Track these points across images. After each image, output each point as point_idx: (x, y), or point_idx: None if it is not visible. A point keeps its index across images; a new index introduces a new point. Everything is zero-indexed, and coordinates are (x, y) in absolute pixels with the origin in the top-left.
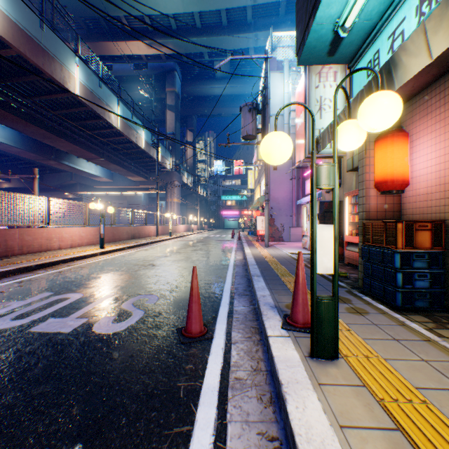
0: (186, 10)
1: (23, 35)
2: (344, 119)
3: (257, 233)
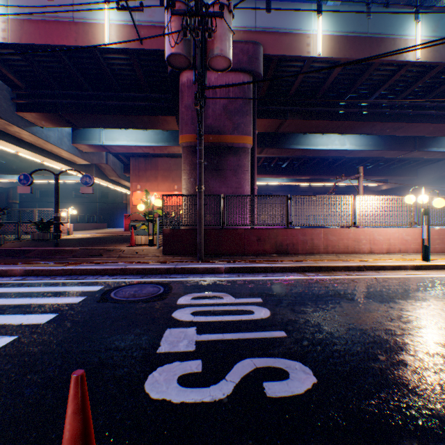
0: None
1: (347, 41)
2: None
3: None
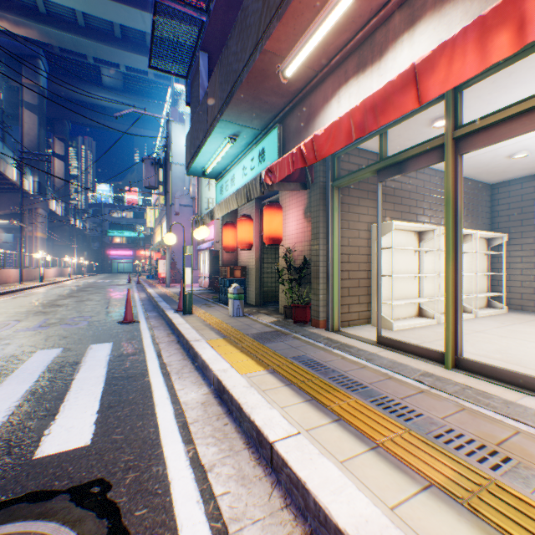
0: (65, 3)
1: None
2: (205, 219)
3: (160, 276)
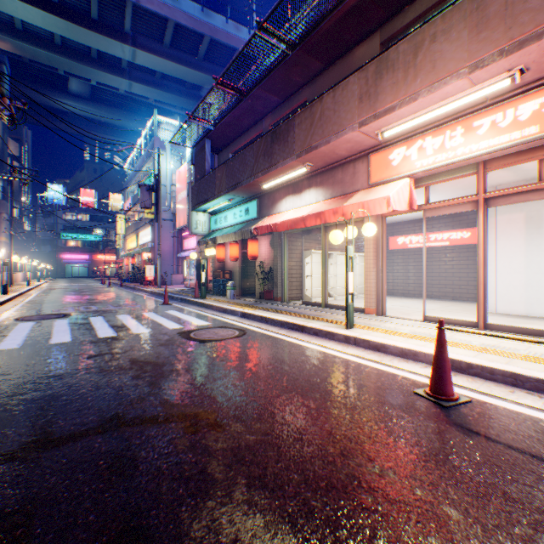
0: (47, 28)
1: None
2: (208, 242)
3: (147, 279)
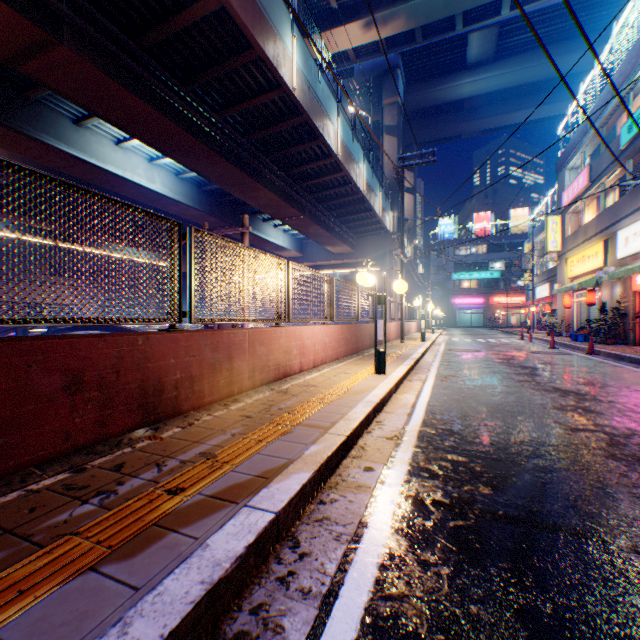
0: None
1: None
2: None
3: None
